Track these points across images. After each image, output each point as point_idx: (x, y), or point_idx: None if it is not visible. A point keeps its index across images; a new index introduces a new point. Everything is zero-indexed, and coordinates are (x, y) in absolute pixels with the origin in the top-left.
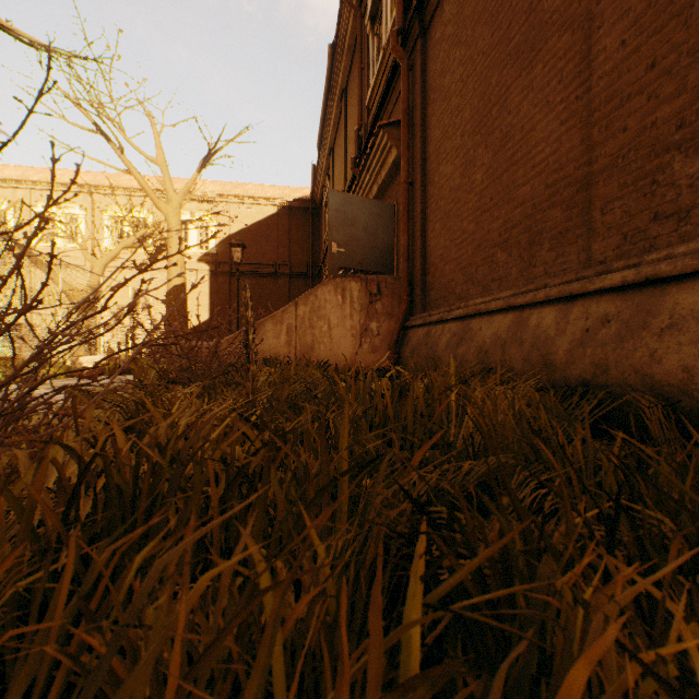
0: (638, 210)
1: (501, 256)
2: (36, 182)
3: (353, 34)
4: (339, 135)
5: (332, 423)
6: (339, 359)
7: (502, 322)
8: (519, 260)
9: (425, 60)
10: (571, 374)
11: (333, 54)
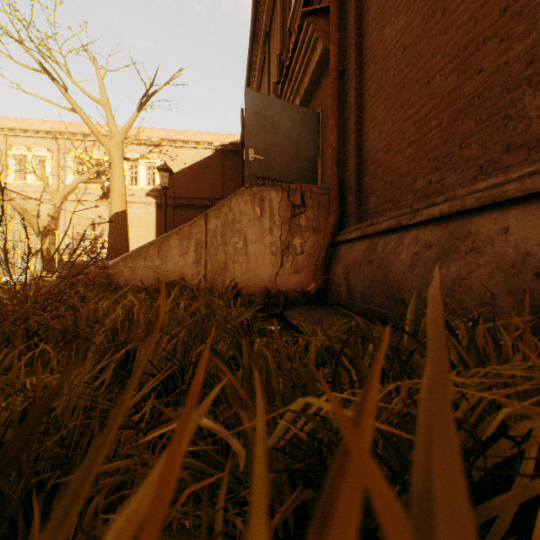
0: None
1: (537, 97)
2: (10, 129)
3: None
4: (263, 79)
5: None
6: (256, 281)
7: None
8: None
9: None
10: None
11: None
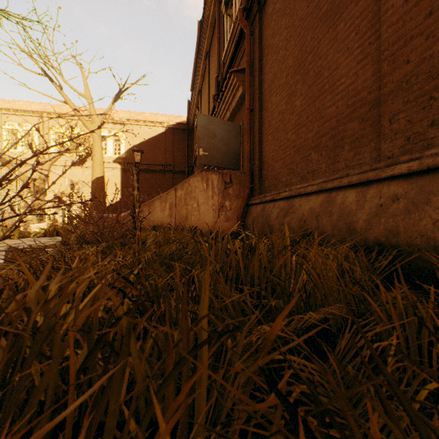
0: (418, 119)
1: (314, 155)
2: (5, 109)
3: (213, 15)
4: (204, 82)
5: (197, 277)
6: (204, 226)
7: (316, 200)
8: (327, 158)
9: (261, 28)
10: (369, 236)
11: (201, 28)
